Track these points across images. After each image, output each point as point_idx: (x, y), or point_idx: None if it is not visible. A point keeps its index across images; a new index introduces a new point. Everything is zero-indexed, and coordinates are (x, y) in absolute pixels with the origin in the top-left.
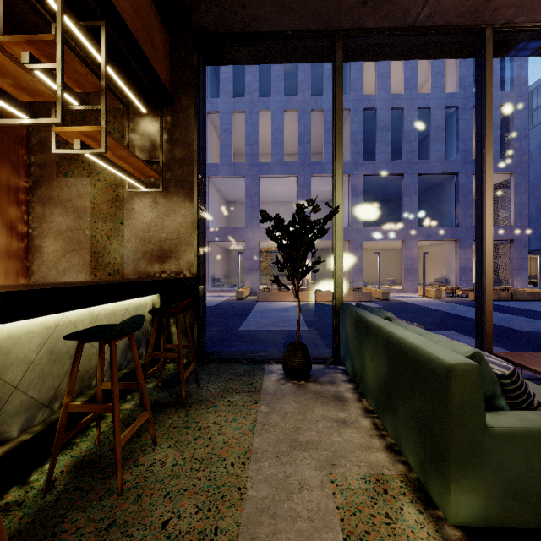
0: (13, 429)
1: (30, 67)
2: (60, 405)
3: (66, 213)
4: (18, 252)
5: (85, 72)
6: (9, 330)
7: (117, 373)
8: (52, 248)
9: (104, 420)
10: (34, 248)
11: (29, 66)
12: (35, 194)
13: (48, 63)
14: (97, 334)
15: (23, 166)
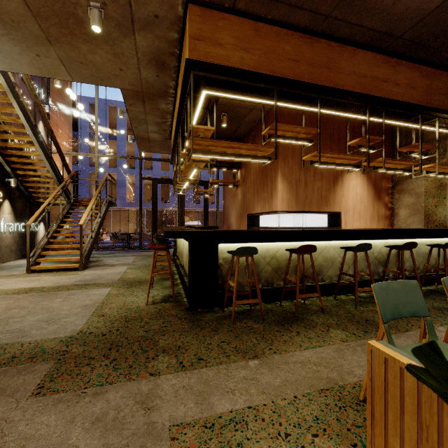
0: (406, 272)
1: (409, 155)
2: (419, 272)
3: (410, 196)
4: (388, 216)
5: (429, 146)
6: (405, 242)
7: (446, 259)
8: (403, 213)
9: (437, 285)
10: (394, 214)
11: (408, 155)
12: (394, 189)
13: (415, 153)
14: (438, 245)
15: (389, 178)
